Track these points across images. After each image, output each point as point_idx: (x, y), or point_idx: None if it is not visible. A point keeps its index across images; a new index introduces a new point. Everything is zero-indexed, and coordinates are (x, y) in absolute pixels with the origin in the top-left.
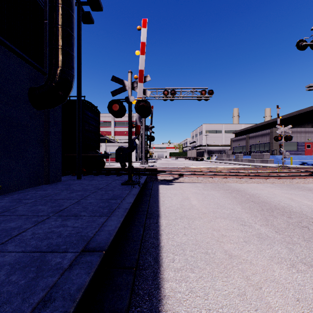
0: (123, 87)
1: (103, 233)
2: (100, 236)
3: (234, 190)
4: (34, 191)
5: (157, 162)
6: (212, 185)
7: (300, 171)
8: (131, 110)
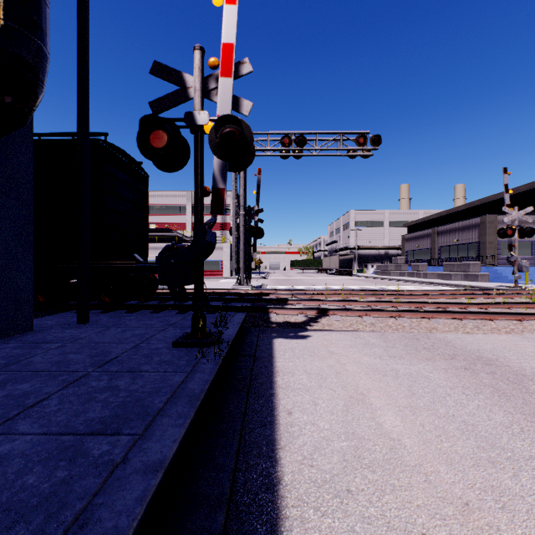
0: (182, 90)
1: None
2: None
3: (470, 356)
4: None
5: (268, 278)
6: (405, 340)
7: None
8: (202, 148)
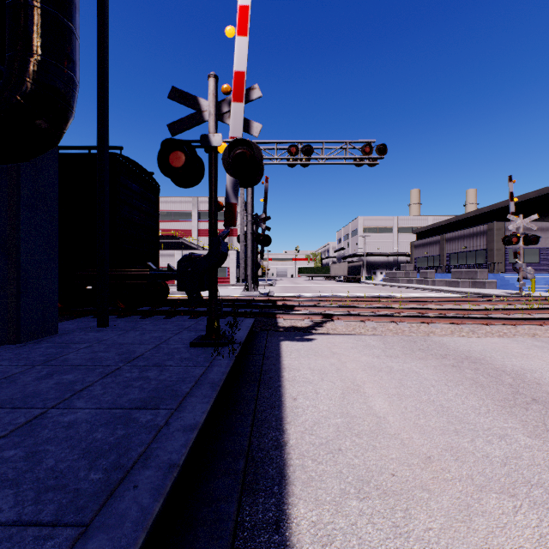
0: (198, 113)
1: None
2: None
3: (460, 356)
4: None
5: (275, 286)
6: (403, 342)
7: None
8: (216, 167)
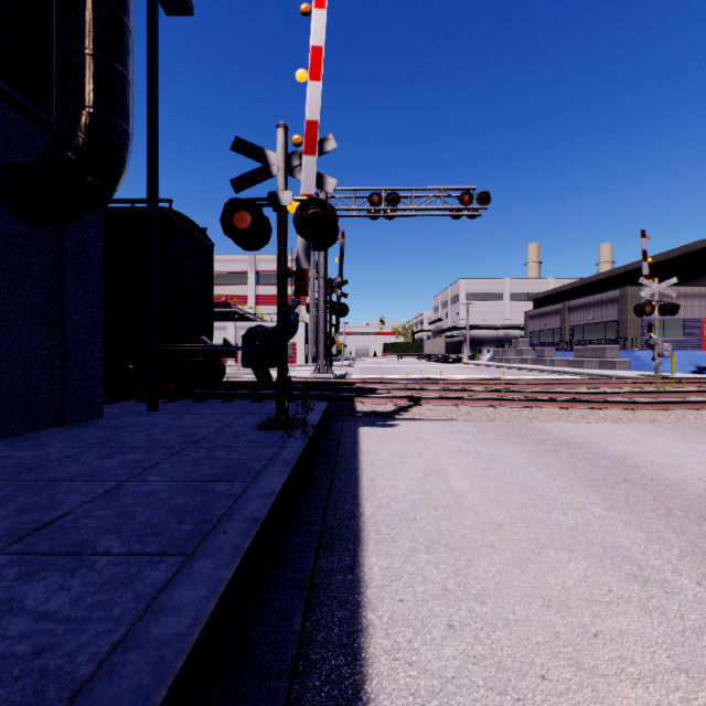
0: (265, 167)
1: (135, 658)
2: (112, 683)
3: (560, 441)
4: (8, 450)
5: (354, 367)
6: (499, 428)
7: (704, 389)
8: (285, 228)
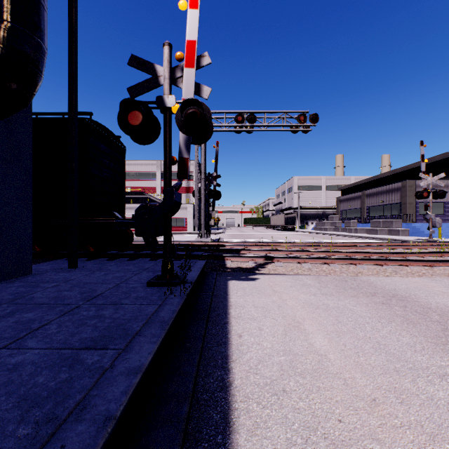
0: (154, 78)
1: None
2: None
3: (387, 294)
4: None
5: (225, 233)
6: (335, 281)
7: None
8: (170, 125)
